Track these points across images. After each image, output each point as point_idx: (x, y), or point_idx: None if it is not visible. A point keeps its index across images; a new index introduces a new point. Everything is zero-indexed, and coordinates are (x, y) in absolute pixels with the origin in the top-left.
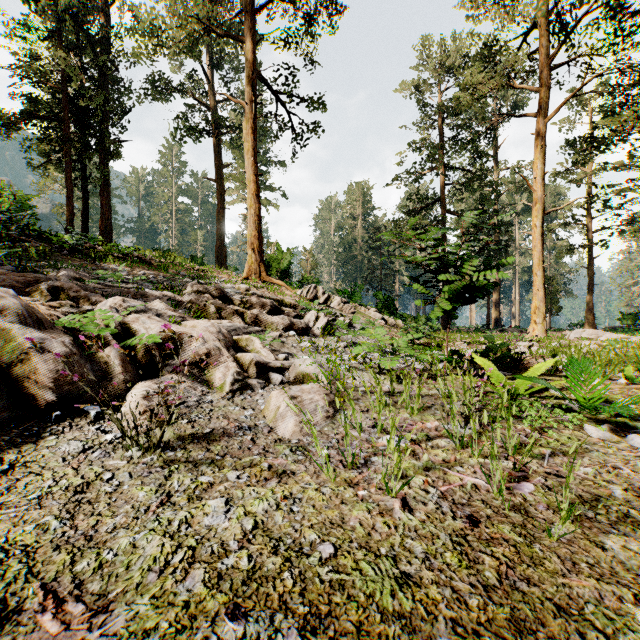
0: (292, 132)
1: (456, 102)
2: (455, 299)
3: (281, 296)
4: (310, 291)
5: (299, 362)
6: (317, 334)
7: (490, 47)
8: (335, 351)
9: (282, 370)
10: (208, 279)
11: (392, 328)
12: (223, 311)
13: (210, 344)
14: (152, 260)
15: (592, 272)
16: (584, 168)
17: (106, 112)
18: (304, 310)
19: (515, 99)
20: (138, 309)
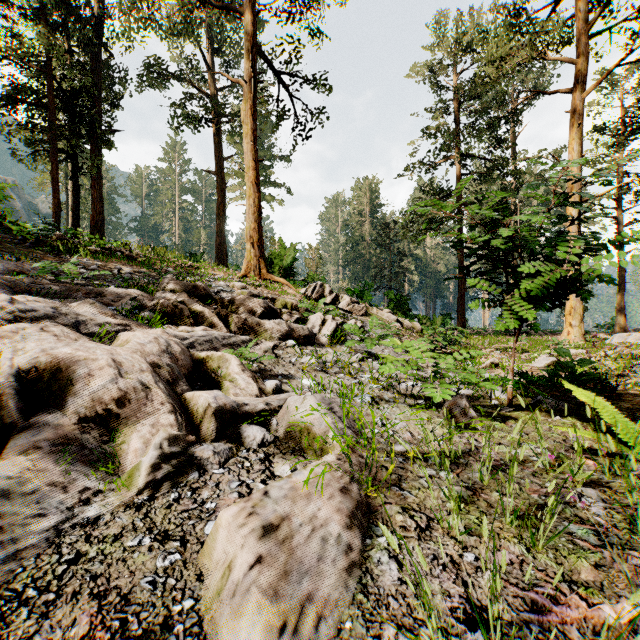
0: (296, 116)
1: (480, 76)
2: (539, 297)
3: (282, 295)
4: (315, 290)
5: (294, 403)
6: (323, 343)
7: (518, 15)
8: (349, 370)
9: (266, 416)
10: (199, 276)
11: (409, 332)
12: (200, 314)
13: (132, 378)
14: (138, 255)
15: (623, 269)
16: (614, 156)
17: (97, 99)
18: (308, 312)
19: (535, 84)
20: (39, 314)
